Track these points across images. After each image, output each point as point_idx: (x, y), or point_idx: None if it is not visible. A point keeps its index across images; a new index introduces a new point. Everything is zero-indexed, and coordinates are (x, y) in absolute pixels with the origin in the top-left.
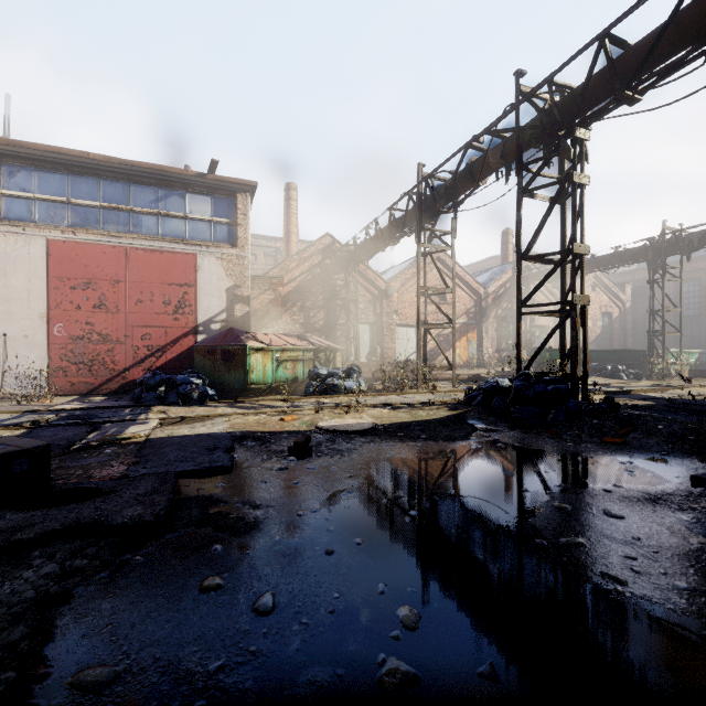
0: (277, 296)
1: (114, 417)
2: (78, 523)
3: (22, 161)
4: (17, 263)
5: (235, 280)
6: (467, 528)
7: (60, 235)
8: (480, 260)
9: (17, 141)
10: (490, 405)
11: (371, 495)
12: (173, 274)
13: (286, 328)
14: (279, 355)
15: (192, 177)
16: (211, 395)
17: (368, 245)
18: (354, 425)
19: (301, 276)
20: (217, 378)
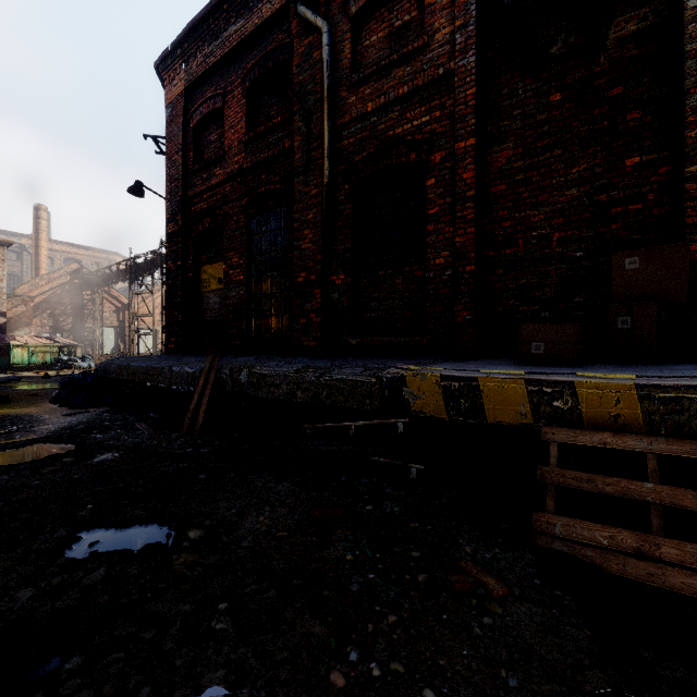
0: (29, 309)
1: None
2: None
3: None
4: None
5: None
6: None
7: None
8: None
9: None
10: None
11: None
12: None
13: (36, 329)
14: (33, 349)
15: None
16: None
17: (108, 278)
18: None
19: (51, 291)
20: None
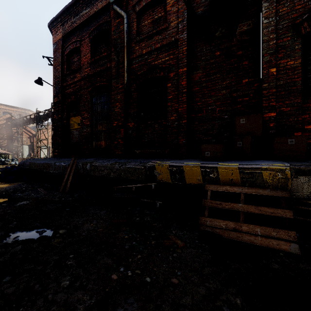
0: None
1: None
2: None
3: None
4: None
5: None
6: None
7: None
8: None
9: None
10: None
11: None
12: None
13: None
14: None
15: None
16: None
17: (25, 122)
18: None
19: None
20: None
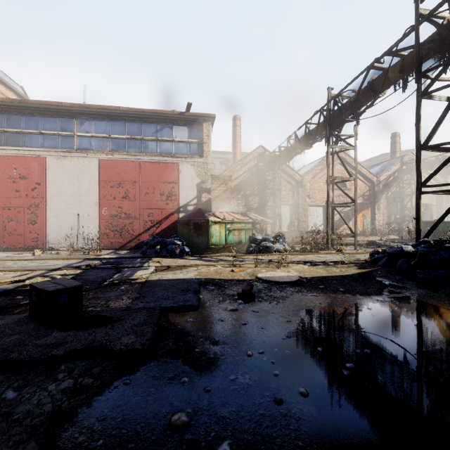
0: (228, 187)
1: (130, 264)
2: (92, 345)
3: (87, 116)
4: (84, 173)
5: (202, 178)
6: (410, 391)
7: (105, 156)
8: (370, 158)
9: (84, 105)
10: (394, 266)
11: (306, 342)
12: (165, 176)
13: (233, 208)
14: (229, 226)
15: (176, 115)
16: (187, 251)
17: (289, 151)
18: (284, 277)
19: (243, 174)
20: (191, 241)
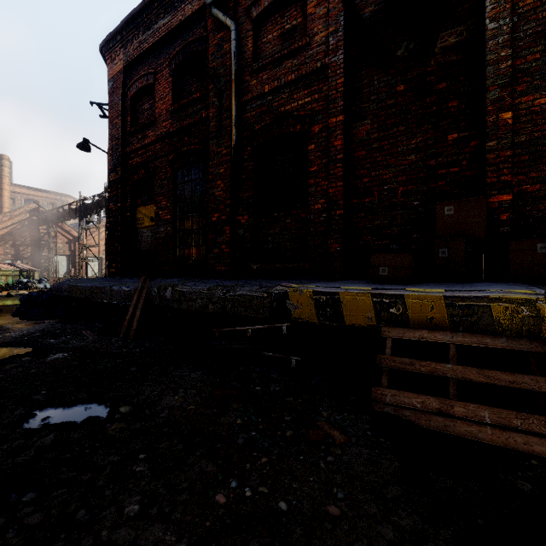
0: None
1: None
2: None
3: None
4: None
5: None
6: None
7: None
8: None
9: None
10: None
11: None
12: None
13: None
14: None
15: None
16: None
17: (61, 215)
18: None
19: (13, 225)
20: None
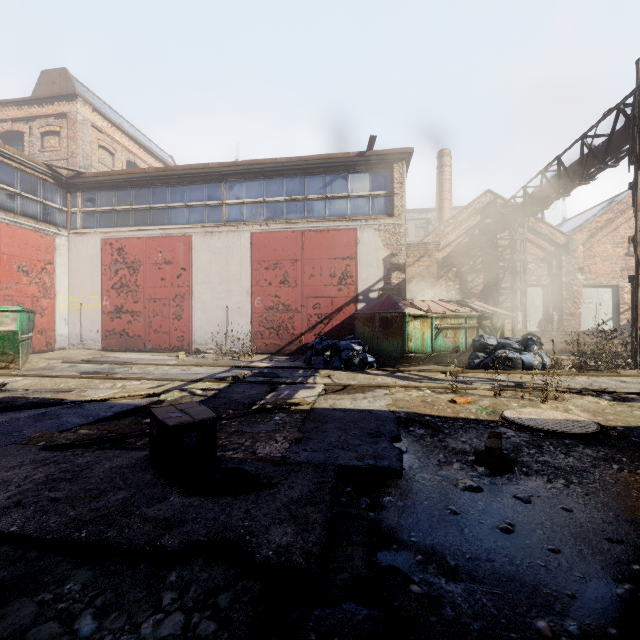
0: (432, 262)
1: (289, 378)
2: (222, 537)
3: (237, 177)
4: (233, 253)
5: (391, 249)
6: None
7: (258, 228)
8: None
9: (233, 162)
10: None
11: None
12: (337, 249)
13: (440, 294)
14: (438, 323)
15: (353, 158)
16: (370, 362)
17: (544, 192)
18: (563, 422)
19: (457, 240)
20: (375, 345)
